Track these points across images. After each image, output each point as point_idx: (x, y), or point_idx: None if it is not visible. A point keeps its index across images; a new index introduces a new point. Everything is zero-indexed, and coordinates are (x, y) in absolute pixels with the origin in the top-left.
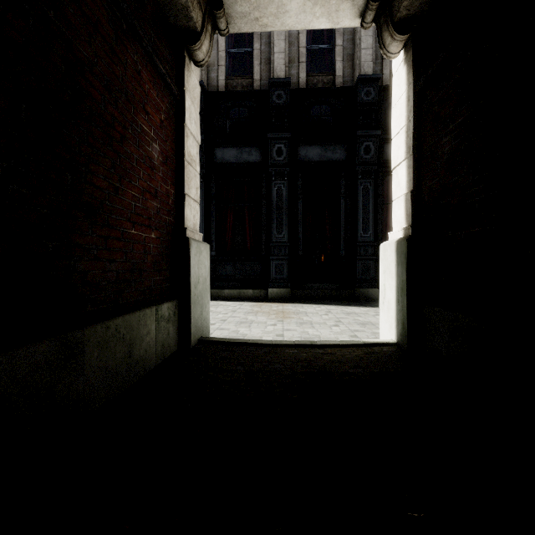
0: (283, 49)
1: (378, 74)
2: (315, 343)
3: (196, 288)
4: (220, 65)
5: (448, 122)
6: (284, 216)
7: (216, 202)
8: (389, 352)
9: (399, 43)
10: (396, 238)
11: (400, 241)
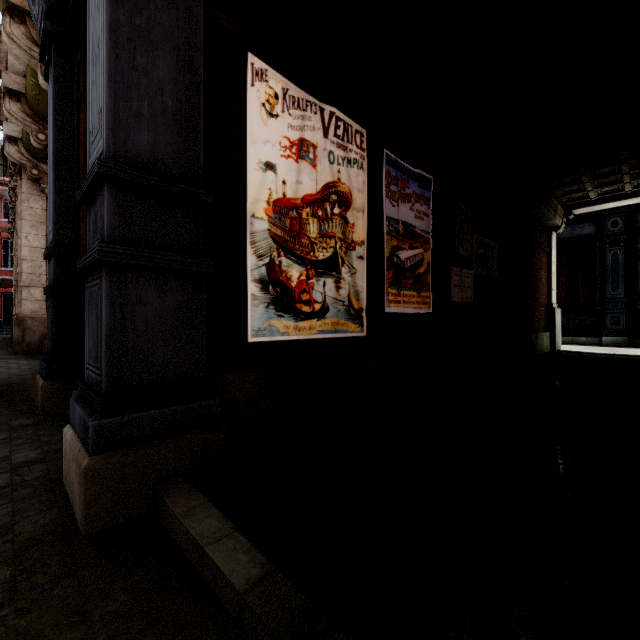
0: None
1: None
2: (625, 354)
3: (557, 328)
4: None
5: None
6: (620, 277)
7: None
8: None
9: None
10: None
11: None
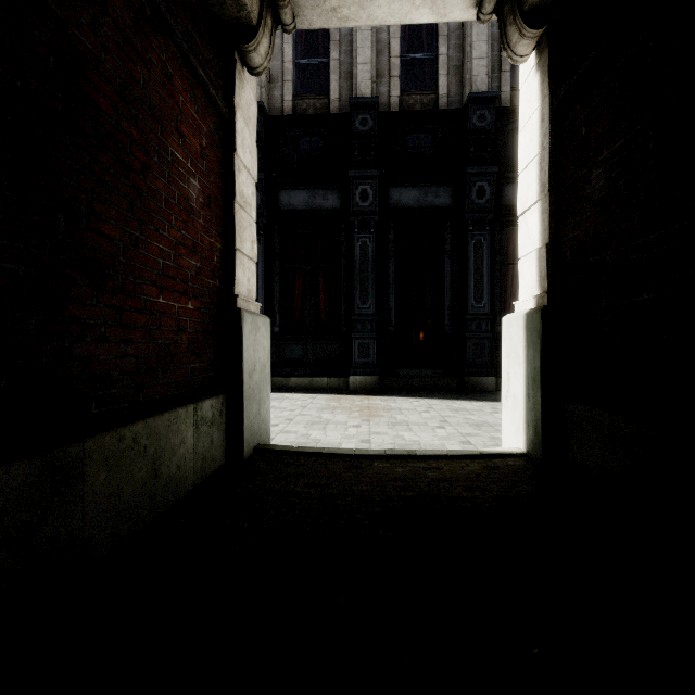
0: (369, 59)
1: (495, 92)
2: (414, 454)
3: (252, 378)
4: (285, 81)
5: (601, 147)
6: (370, 281)
7: (281, 262)
8: (516, 466)
9: (530, 40)
10: (525, 310)
11: (532, 313)
